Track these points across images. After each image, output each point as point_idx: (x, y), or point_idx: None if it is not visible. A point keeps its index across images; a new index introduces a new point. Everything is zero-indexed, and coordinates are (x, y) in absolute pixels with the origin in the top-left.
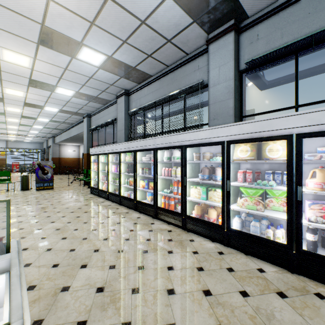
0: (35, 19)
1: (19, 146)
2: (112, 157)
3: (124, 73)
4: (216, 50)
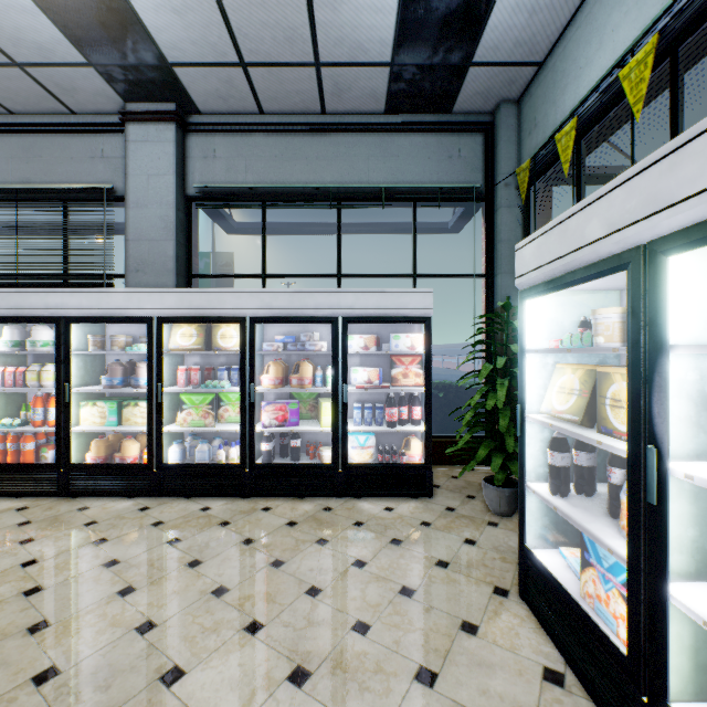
0: None
1: None
2: None
3: None
4: (142, 140)
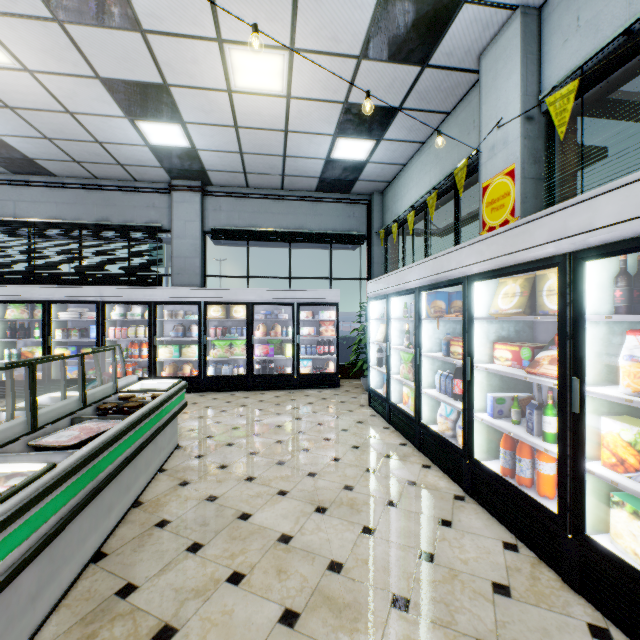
0: None
1: None
2: None
3: None
4: (181, 201)
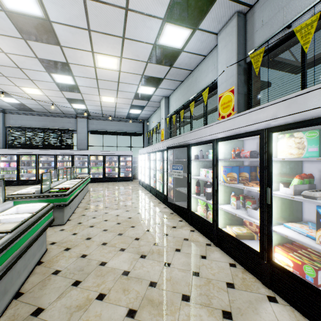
0: (5, 90)
1: None
2: None
3: (19, 107)
4: (80, 121)
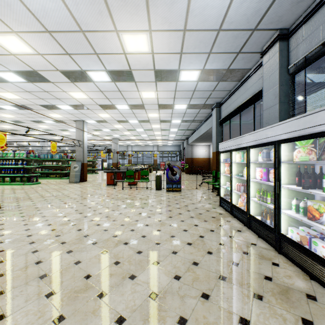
0: None
1: (164, 149)
2: (255, 153)
3: None
4: None
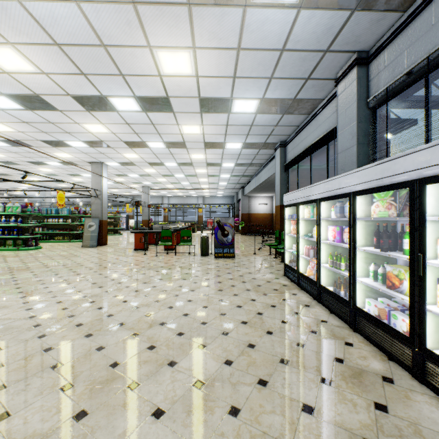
0: None
1: (213, 202)
2: (327, 207)
3: None
4: None
